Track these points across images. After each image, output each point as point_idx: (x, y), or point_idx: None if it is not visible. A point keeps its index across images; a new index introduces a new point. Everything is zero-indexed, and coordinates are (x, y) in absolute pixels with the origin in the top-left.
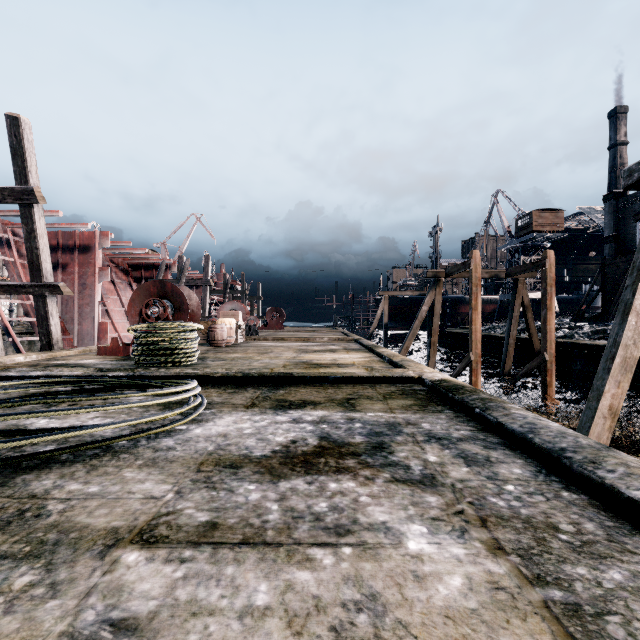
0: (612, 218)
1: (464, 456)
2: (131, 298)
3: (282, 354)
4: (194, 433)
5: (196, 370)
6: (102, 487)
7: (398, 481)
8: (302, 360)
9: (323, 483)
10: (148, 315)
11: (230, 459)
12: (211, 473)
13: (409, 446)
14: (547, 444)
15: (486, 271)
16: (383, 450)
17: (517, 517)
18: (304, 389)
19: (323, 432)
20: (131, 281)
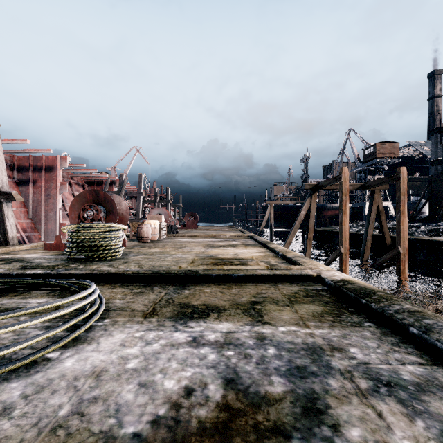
0: (437, 147)
1: None
2: (71, 204)
3: (193, 249)
4: (61, 368)
5: (111, 267)
6: None
7: None
8: (209, 255)
9: None
10: (85, 217)
11: None
12: None
13: (356, 406)
14: None
15: (350, 184)
16: (321, 419)
17: None
18: (208, 289)
19: (229, 367)
20: None
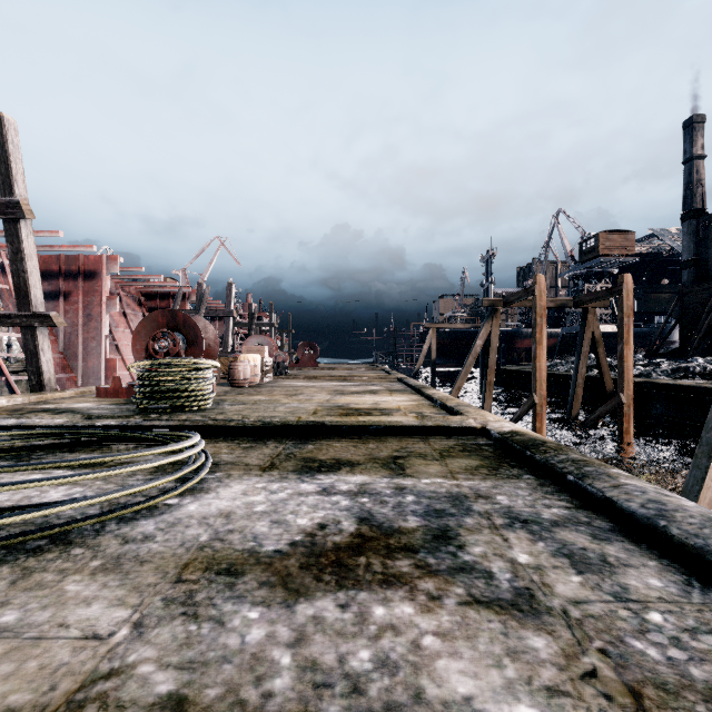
0: (691, 240)
1: (568, 553)
2: (136, 330)
3: (314, 396)
4: (186, 511)
5: (206, 418)
6: (23, 613)
7: (479, 603)
8: (337, 404)
9: (364, 606)
10: (156, 350)
11: (228, 558)
12: (196, 585)
13: (485, 535)
14: (694, 539)
15: (551, 299)
16: (449, 542)
17: (690, 687)
18: (339, 443)
19: (363, 510)
20: (145, 312)
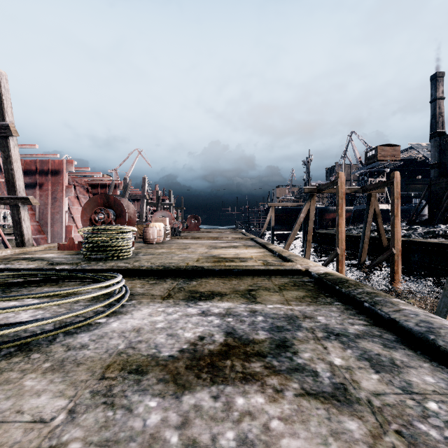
0: (436, 150)
1: (368, 358)
2: (83, 207)
3: (197, 249)
4: (111, 327)
5: (127, 264)
6: None
7: (309, 395)
8: (212, 254)
9: (229, 397)
10: (96, 220)
11: (137, 361)
12: (114, 381)
13: (311, 344)
14: None
15: (348, 188)
16: (287, 349)
17: None
18: (213, 280)
19: (229, 326)
20: (90, 196)
